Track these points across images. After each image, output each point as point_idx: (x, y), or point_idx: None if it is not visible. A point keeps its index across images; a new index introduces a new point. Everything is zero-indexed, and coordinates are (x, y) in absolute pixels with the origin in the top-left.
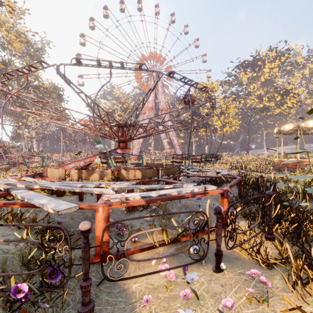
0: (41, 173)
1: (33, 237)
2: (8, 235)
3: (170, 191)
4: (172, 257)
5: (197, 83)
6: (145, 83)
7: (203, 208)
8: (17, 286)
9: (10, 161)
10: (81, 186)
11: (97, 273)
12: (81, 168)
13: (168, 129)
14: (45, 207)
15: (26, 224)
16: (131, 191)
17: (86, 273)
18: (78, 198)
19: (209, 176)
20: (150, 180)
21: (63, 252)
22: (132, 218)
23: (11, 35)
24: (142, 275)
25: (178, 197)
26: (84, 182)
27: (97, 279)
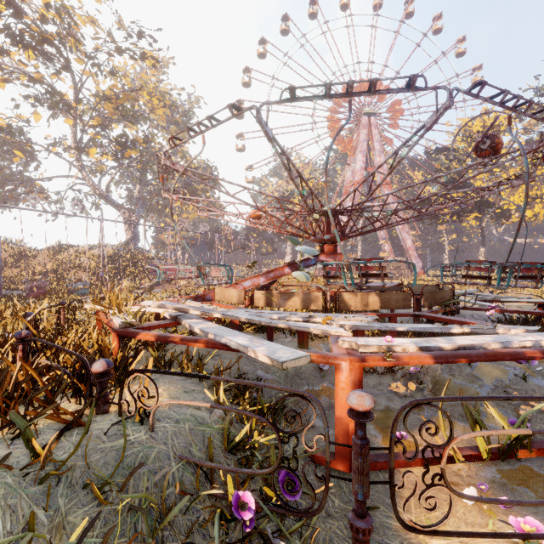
0: (205, 295)
1: (227, 401)
2: (192, 392)
3: (482, 341)
4: (500, 491)
5: (523, 98)
6: (348, 139)
7: (535, 384)
8: (237, 494)
9: (167, 275)
10: (278, 318)
11: (340, 491)
12: (260, 288)
13: (422, 213)
14: (251, 352)
15: (246, 382)
16: (360, 333)
17: (363, 501)
18: (267, 339)
19: (533, 311)
20: (397, 314)
21: (314, 446)
22: (459, 397)
23: (153, 99)
24: (482, 535)
25: (509, 356)
26: (280, 312)
27: (343, 502)
